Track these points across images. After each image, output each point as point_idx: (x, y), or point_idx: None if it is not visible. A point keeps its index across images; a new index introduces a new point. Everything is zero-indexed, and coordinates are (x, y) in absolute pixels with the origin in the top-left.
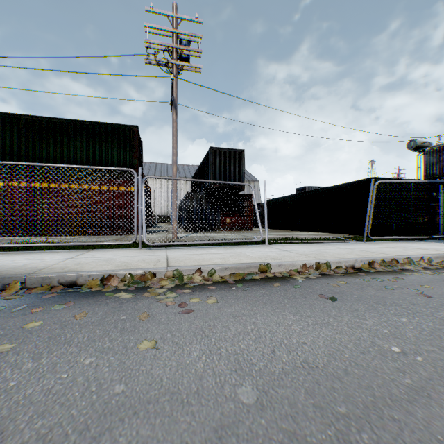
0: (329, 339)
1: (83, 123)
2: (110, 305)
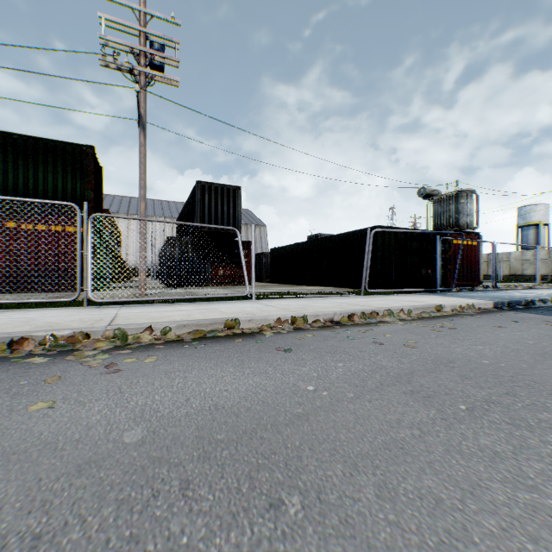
0: (254, 385)
1: (9, 136)
2: (13, 371)
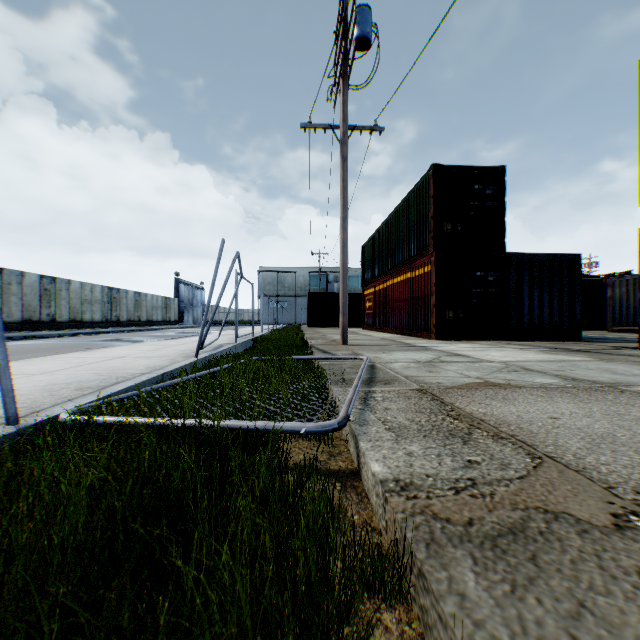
0: None
1: (407, 198)
2: None
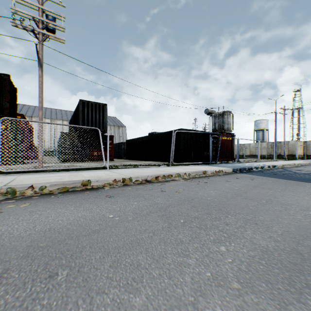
0: (80, 216)
1: None
2: None
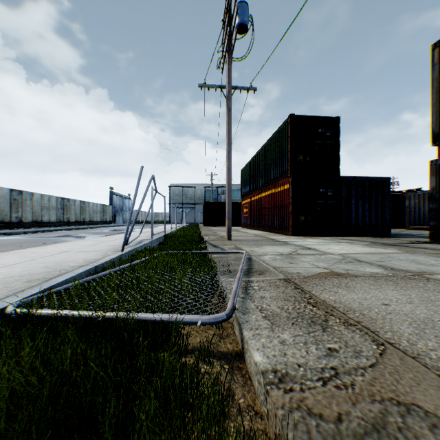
0: None
1: (272, 138)
2: None
